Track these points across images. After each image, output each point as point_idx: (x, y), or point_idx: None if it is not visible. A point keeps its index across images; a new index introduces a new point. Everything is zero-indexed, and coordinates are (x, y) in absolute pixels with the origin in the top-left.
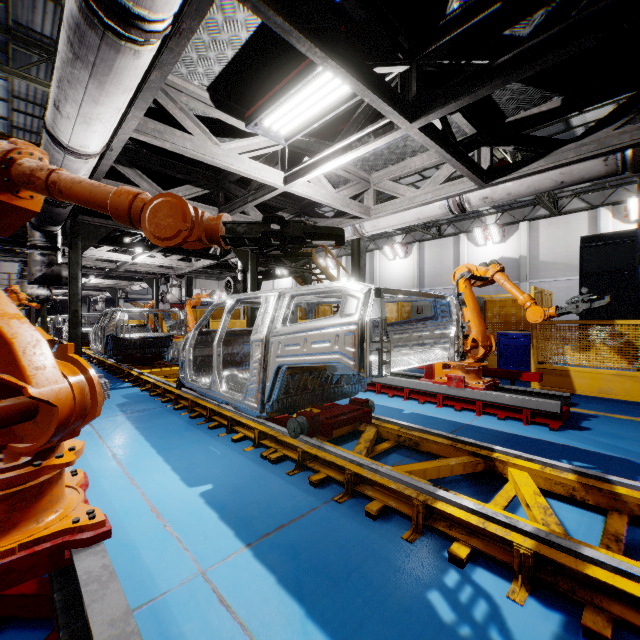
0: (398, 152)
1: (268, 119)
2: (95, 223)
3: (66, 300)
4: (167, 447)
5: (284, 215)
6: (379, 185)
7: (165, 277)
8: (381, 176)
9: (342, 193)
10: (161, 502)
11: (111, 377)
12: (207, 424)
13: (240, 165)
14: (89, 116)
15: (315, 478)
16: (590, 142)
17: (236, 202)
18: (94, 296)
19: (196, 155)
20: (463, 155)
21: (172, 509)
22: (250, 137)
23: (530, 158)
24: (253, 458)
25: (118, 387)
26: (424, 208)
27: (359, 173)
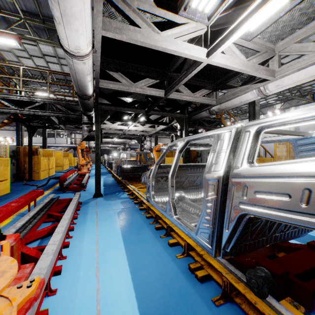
0: (309, 12)
1: None
2: (106, 109)
3: (109, 149)
4: (127, 241)
5: (205, 91)
6: (284, 50)
7: (144, 136)
8: (286, 42)
9: (252, 61)
10: (106, 307)
11: (117, 185)
12: (155, 224)
13: (174, 47)
14: (67, 14)
15: None
16: None
17: (174, 83)
18: (118, 147)
19: (143, 42)
20: None
21: None
22: (181, 25)
23: None
24: (182, 268)
25: (118, 191)
26: None
27: (265, 45)
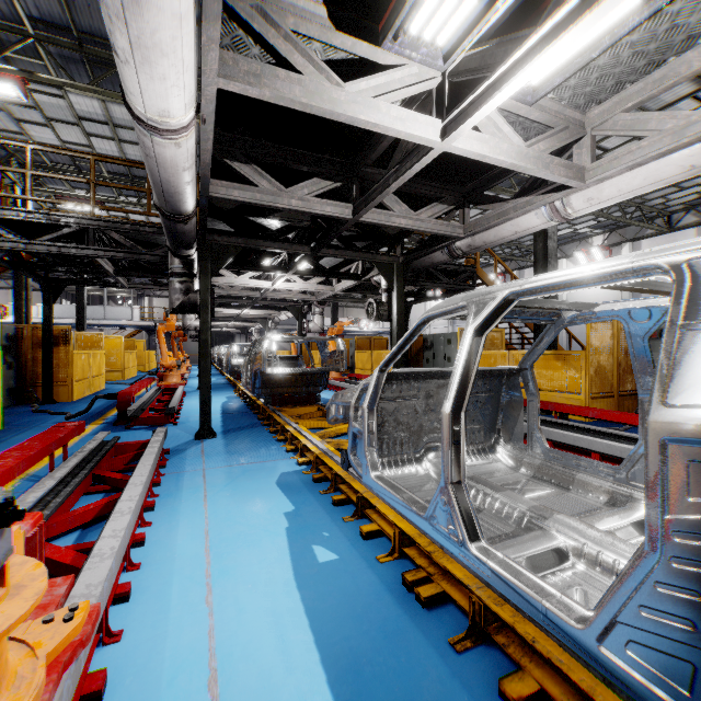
0: (651, 49)
1: (416, 19)
2: (224, 243)
3: (230, 332)
4: (272, 531)
5: (440, 207)
6: (603, 126)
7: (308, 304)
8: (607, 110)
9: (536, 147)
10: (229, 663)
11: (248, 412)
12: (332, 495)
13: (373, 115)
14: (143, 44)
15: (514, 689)
16: None
17: (374, 190)
18: (250, 327)
19: (308, 104)
20: None
21: (239, 691)
22: (388, 70)
23: None
24: (390, 583)
25: (250, 425)
26: None
27: (565, 113)
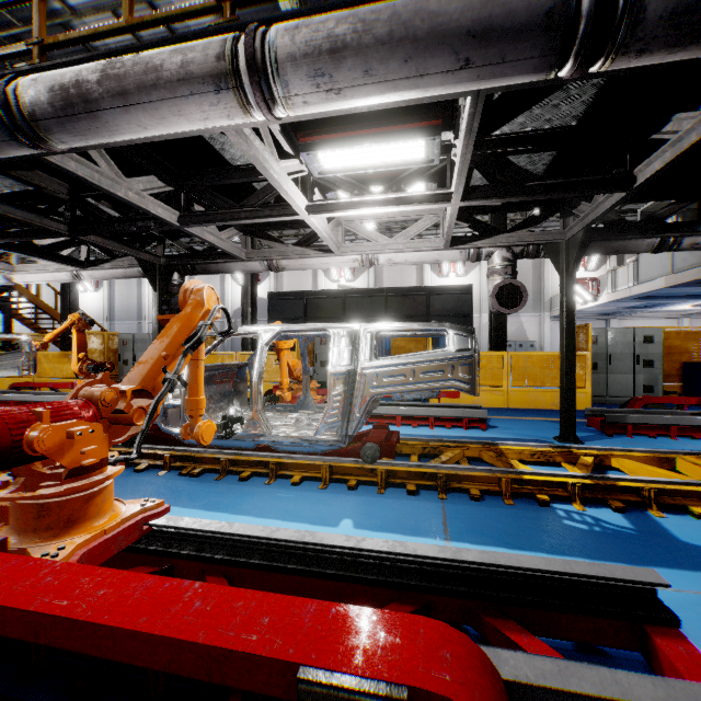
0: None
1: None
2: None
3: None
4: None
5: None
6: None
7: None
8: None
9: None
10: None
11: None
12: None
13: None
14: None
15: None
16: (128, 260)
17: None
18: None
19: None
20: (51, 253)
21: None
22: None
23: (105, 260)
24: None
25: None
26: (57, 274)
27: None
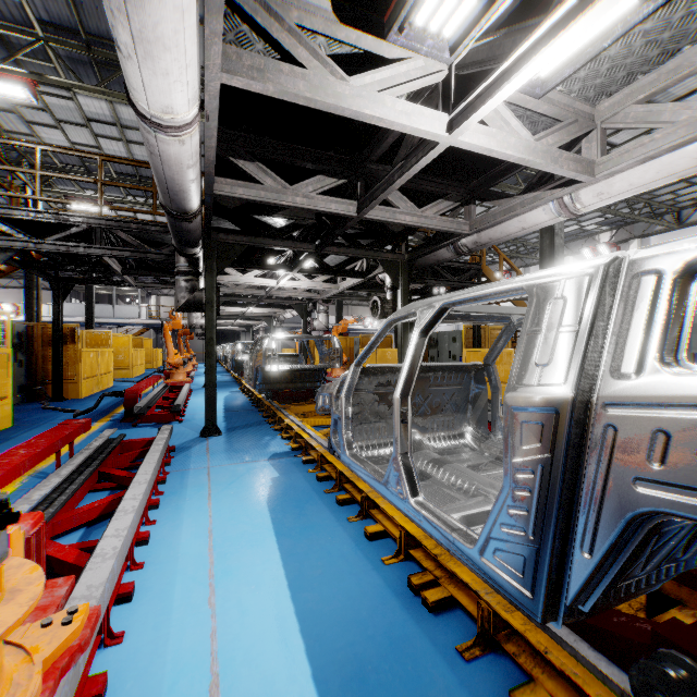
0: (665, 38)
1: (422, 10)
2: (229, 241)
3: (236, 330)
4: (276, 530)
5: (445, 204)
6: (613, 119)
7: (312, 303)
8: (618, 102)
9: (545, 141)
10: (231, 668)
11: (253, 410)
12: (336, 494)
13: (378, 109)
14: (146, 38)
15: None
16: None
17: (378, 186)
18: (256, 326)
19: (312, 99)
20: None
21: None
22: (394, 63)
23: None
24: (395, 586)
25: (255, 423)
26: None
27: (574, 106)
